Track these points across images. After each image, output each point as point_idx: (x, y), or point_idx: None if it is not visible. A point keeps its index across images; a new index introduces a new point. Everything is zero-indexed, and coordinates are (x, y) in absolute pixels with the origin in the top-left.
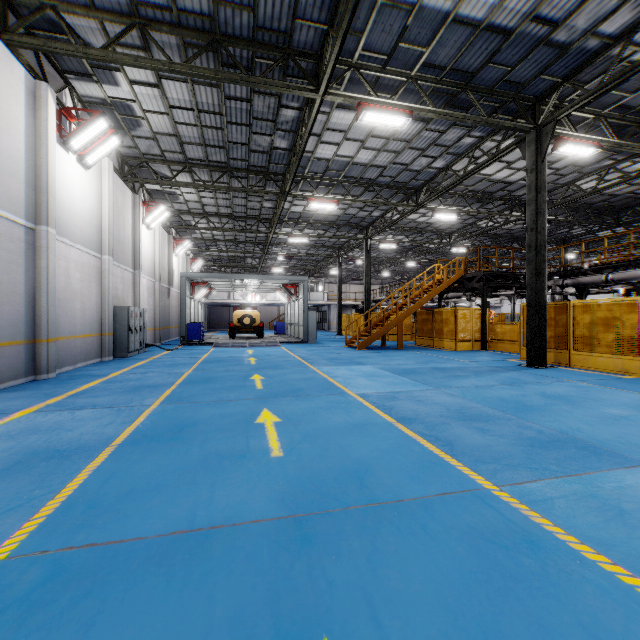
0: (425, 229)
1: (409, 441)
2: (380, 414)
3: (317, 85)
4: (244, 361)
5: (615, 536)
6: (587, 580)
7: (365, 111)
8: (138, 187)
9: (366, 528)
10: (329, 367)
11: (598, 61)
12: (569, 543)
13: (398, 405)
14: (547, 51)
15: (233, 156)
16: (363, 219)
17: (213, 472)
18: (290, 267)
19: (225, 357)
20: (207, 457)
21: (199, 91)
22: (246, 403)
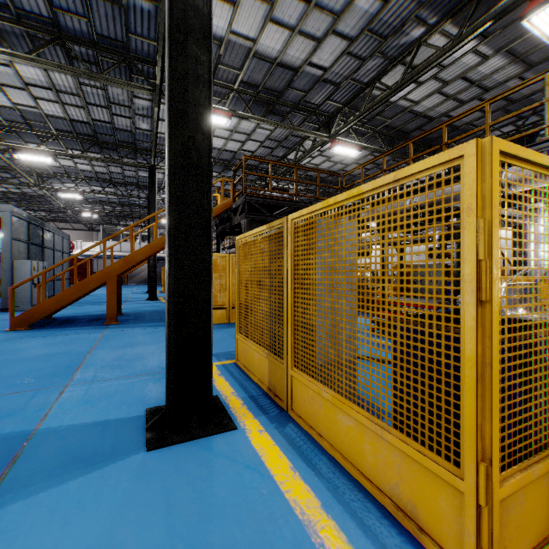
0: (234, 163)
1: None
2: None
3: None
4: None
5: None
6: None
7: None
8: None
9: None
10: None
11: None
12: None
13: None
14: None
15: None
16: (133, 134)
17: None
18: (107, 212)
19: None
20: None
21: None
22: None
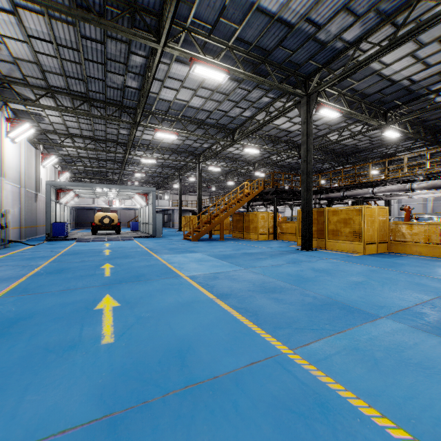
0: (238, 159)
1: (225, 315)
2: (204, 292)
3: (158, 38)
4: (100, 253)
5: (378, 385)
6: (368, 439)
7: (196, 64)
8: (2, 105)
9: (182, 417)
10: (169, 255)
11: (342, 57)
12: (349, 399)
13: (218, 283)
14: (314, 44)
15: (92, 89)
16: (196, 149)
17: (32, 371)
18: (143, 181)
19: (84, 250)
20: (32, 353)
21: (56, 26)
22: (91, 290)
